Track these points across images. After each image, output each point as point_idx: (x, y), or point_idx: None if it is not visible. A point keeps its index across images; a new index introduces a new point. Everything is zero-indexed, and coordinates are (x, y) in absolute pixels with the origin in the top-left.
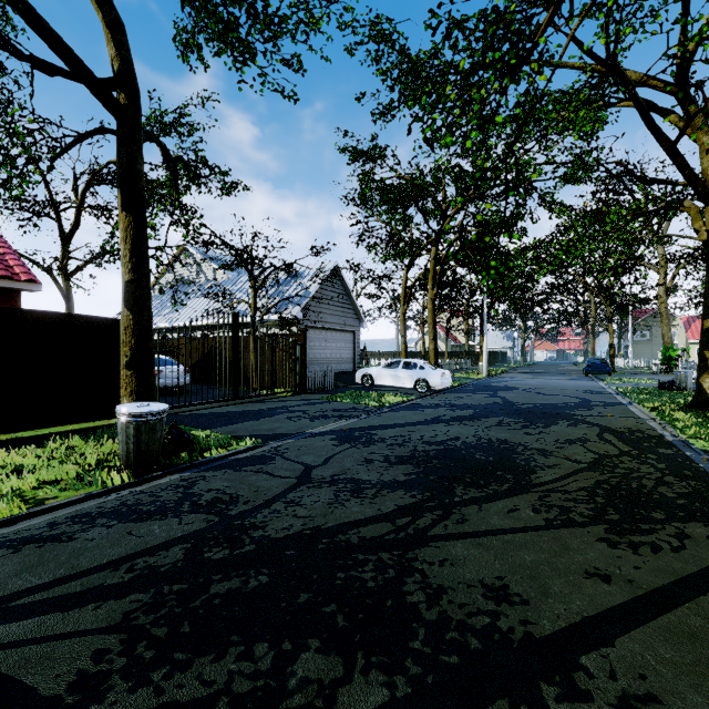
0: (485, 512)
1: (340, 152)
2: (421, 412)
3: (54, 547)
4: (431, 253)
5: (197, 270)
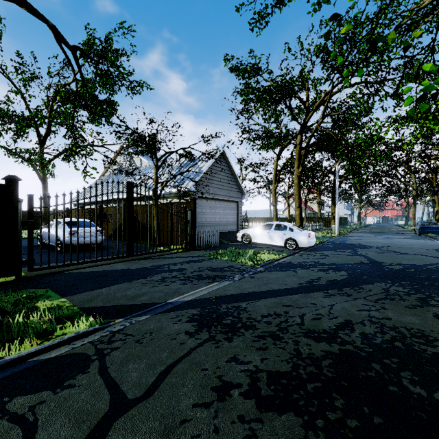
0: None
1: (225, 61)
2: (294, 273)
3: None
4: (297, 140)
5: (130, 161)
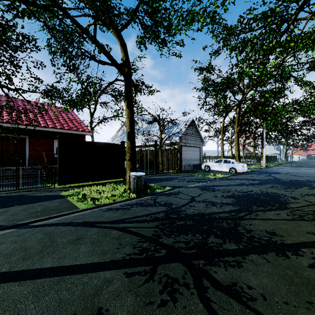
0: (266, 214)
1: (195, 71)
2: (234, 181)
3: (127, 210)
4: (236, 111)
5: (135, 124)
